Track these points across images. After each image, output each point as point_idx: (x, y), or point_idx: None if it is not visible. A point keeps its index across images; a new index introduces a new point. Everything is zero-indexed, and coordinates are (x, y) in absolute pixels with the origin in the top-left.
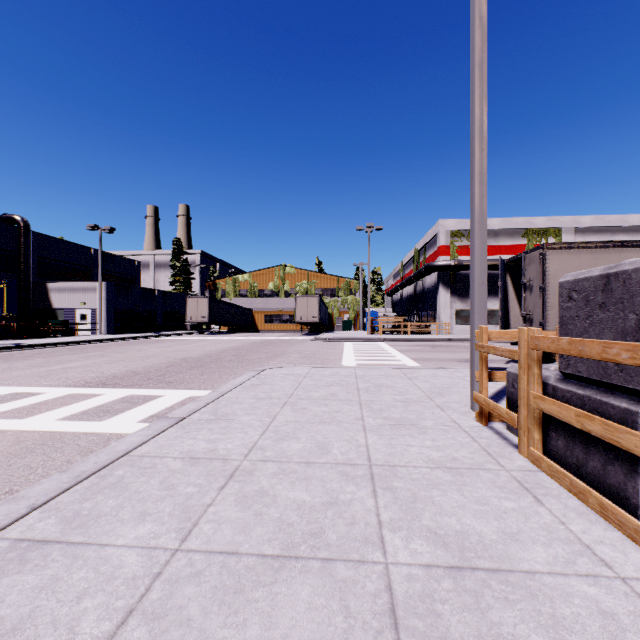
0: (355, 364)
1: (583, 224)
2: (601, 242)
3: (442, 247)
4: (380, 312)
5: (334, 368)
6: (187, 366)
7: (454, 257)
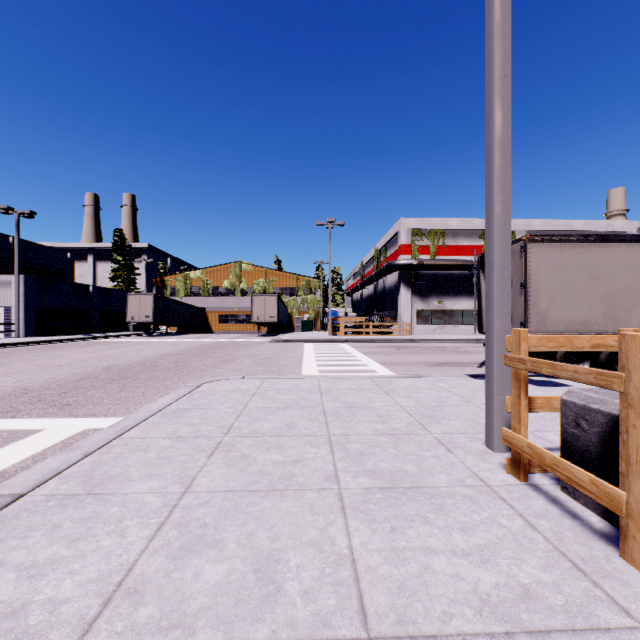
0: (317, 371)
1: (534, 227)
2: (583, 235)
3: (403, 246)
4: (340, 312)
5: (293, 379)
6: (106, 378)
7: (415, 256)
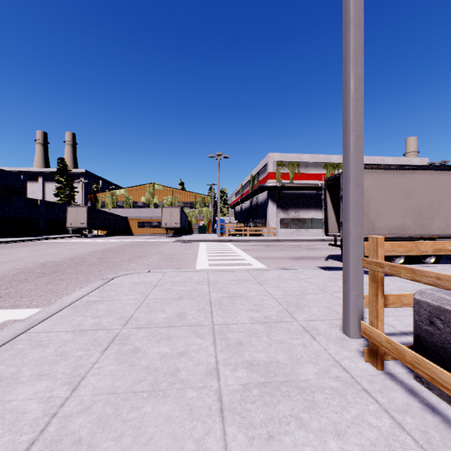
0: (208, 264)
1: None
2: (400, 165)
3: (271, 173)
4: (226, 220)
5: (188, 272)
6: (39, 272)
7: (279, 180)
